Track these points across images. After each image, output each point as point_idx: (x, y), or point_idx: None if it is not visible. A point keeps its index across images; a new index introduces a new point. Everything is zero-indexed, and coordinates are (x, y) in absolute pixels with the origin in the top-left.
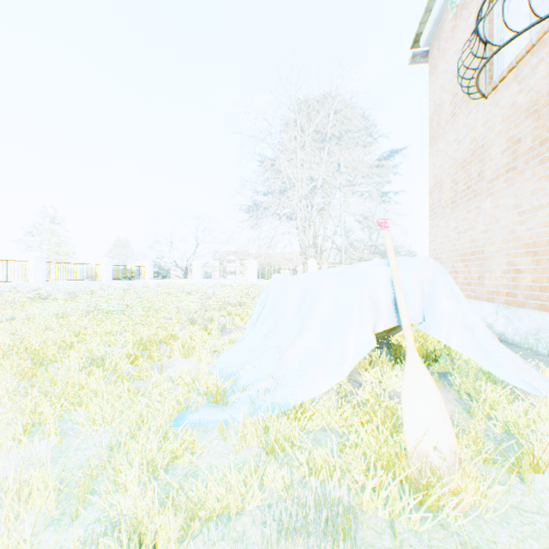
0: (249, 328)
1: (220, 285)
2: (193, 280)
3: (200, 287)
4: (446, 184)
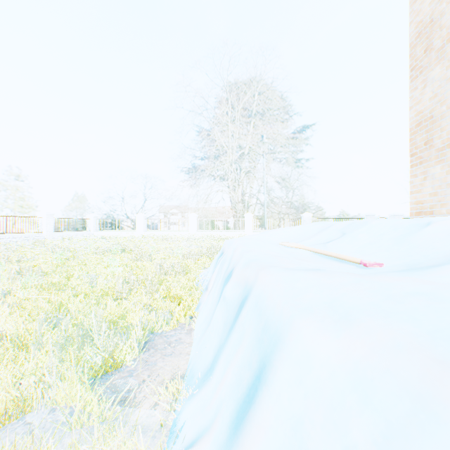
0: (203, 388)
1: (162, 238)
2: (136, 232)
3: (141, 240)
4: (449, 117)
